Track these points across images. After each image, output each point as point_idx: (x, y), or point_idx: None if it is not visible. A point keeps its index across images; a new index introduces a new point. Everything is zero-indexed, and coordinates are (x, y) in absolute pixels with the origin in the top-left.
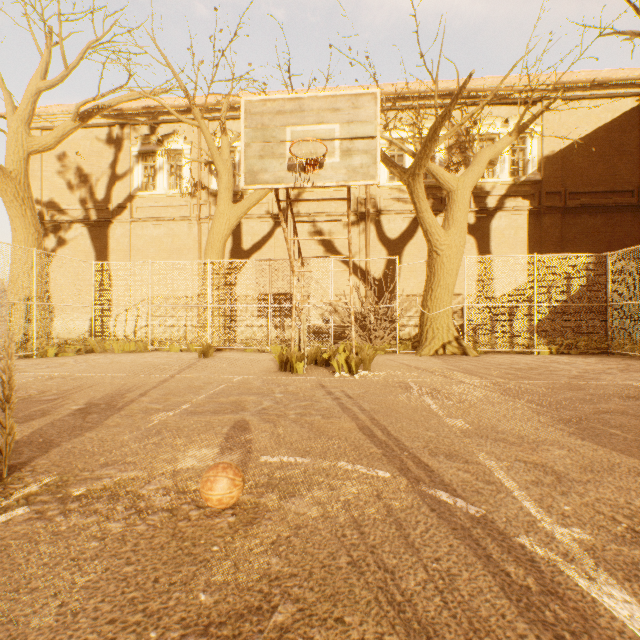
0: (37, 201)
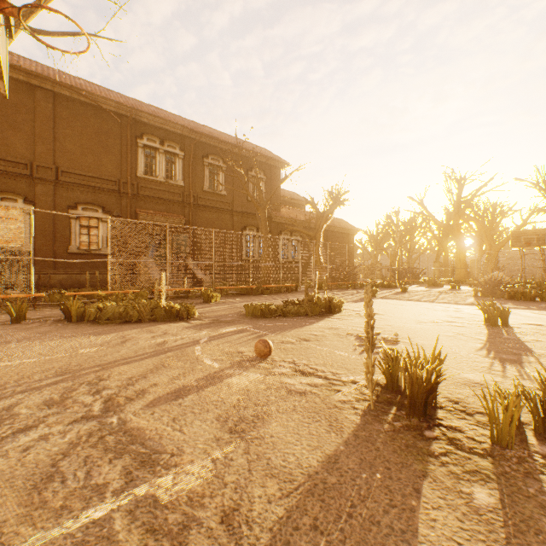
0: None
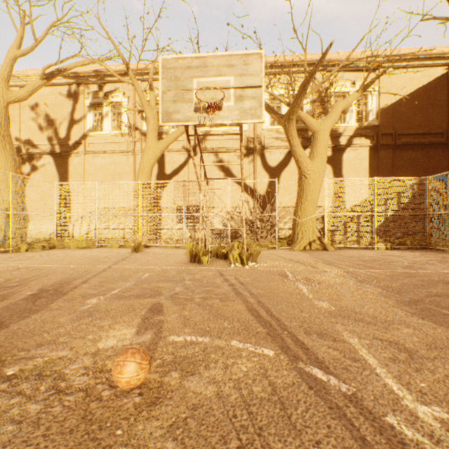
0: (16, 138)
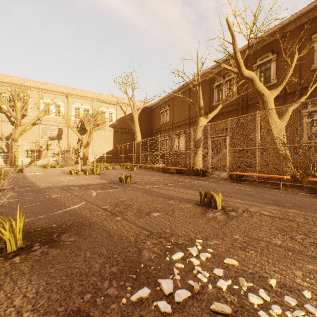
0: None
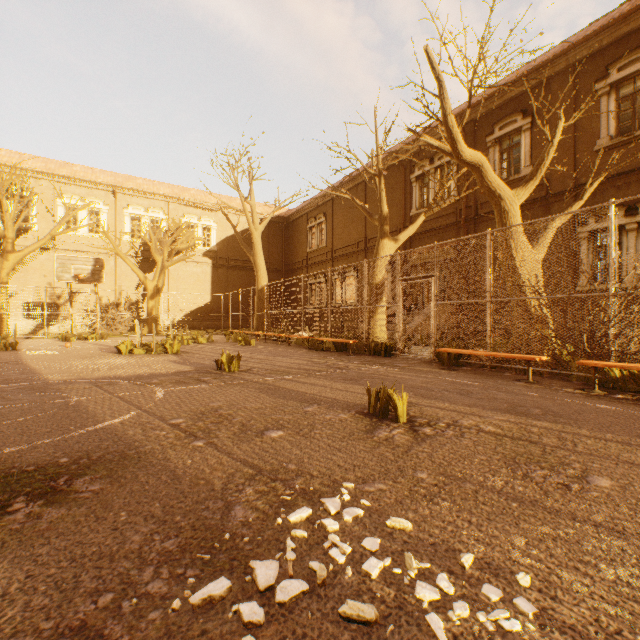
0: None
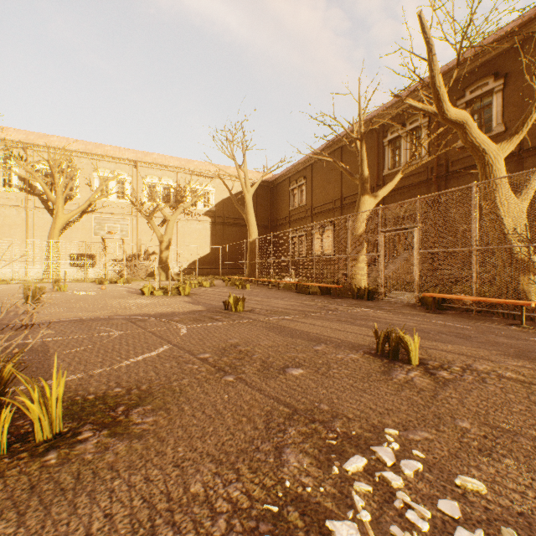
0: None
